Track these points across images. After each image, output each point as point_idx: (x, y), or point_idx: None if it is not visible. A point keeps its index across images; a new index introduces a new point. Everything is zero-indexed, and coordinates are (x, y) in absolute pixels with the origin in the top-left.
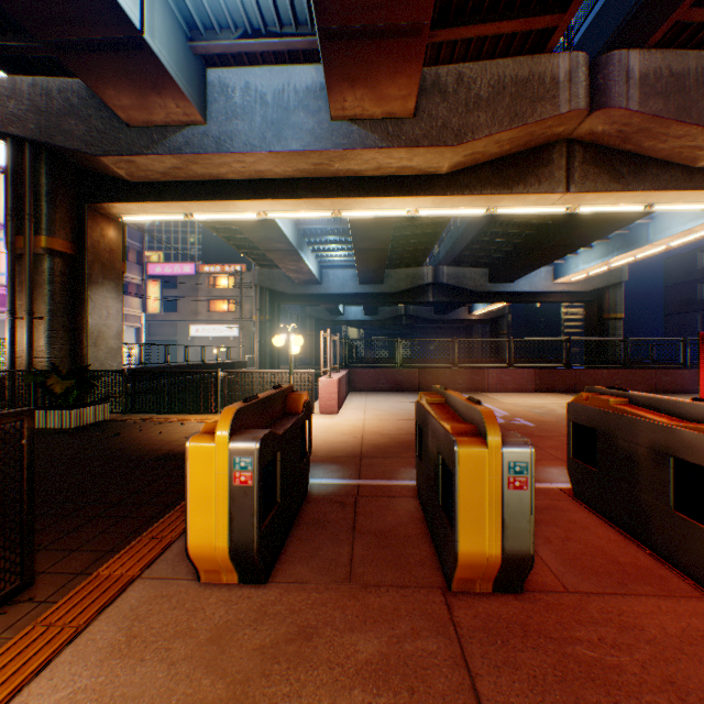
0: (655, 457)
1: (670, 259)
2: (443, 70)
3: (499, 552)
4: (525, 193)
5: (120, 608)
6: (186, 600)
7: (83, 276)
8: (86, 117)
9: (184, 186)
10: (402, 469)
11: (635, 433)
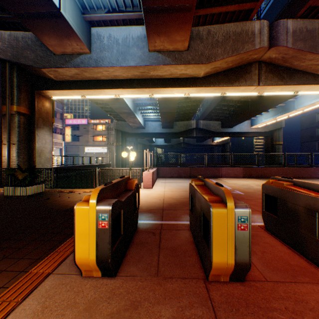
0: (308, 212)
1: (303, 117)
2: (201, 28)
3: (233, 262)
4: (239, 86)
5: (40, 291)
6: (74, 286)
7: (33, 124)
8: (35, 50)
9: (80, 82)
10: (182, 215)
11: (297, 200)
